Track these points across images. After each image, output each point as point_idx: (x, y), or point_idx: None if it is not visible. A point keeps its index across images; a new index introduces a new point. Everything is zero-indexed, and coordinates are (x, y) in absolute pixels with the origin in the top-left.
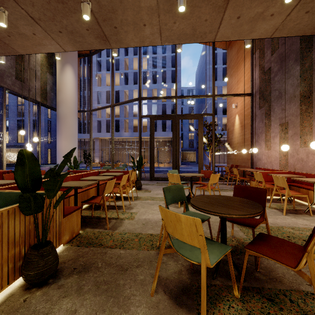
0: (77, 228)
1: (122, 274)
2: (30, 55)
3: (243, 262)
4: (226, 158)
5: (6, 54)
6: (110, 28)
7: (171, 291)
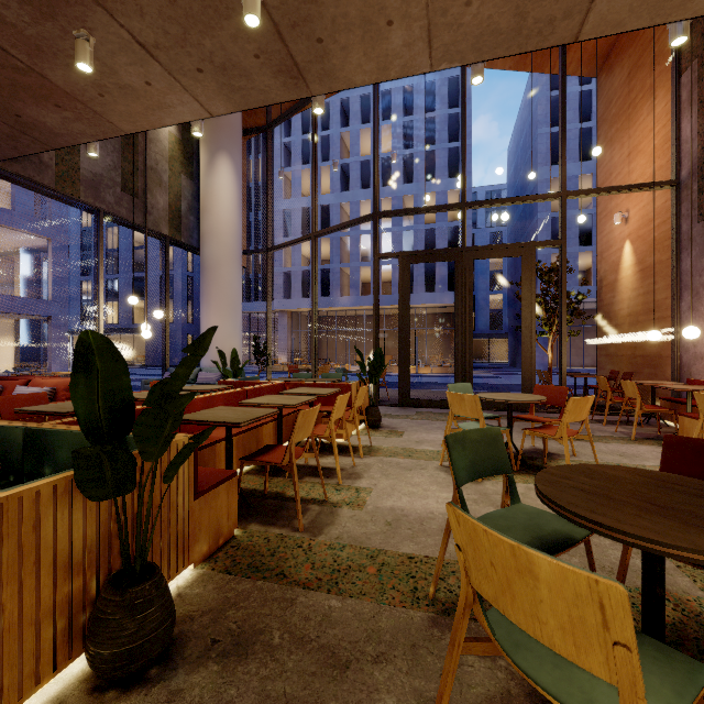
0: (229, 524)
1: (334, 680)
2: (149, 140)
3: None
4: (587, 353)
5: (99, 137)
6: (308, 44)
7: None
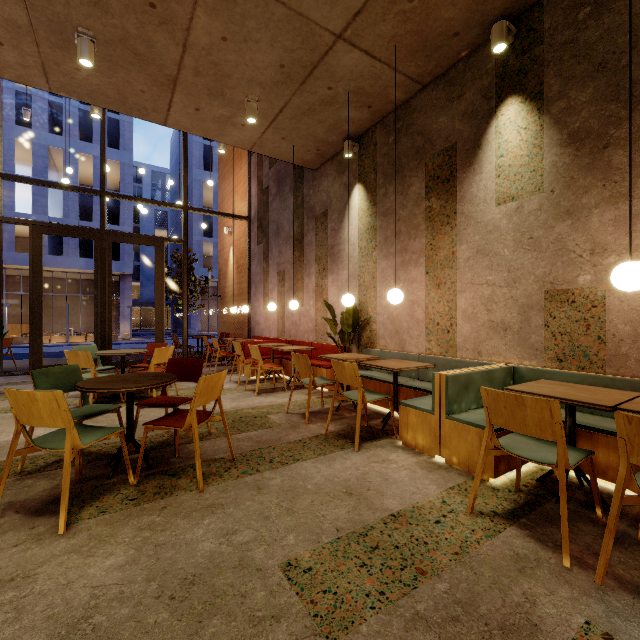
0: None
1: None
2: None
3: (164, 453)
4: None
5: None
6: None
7: (31, 508)
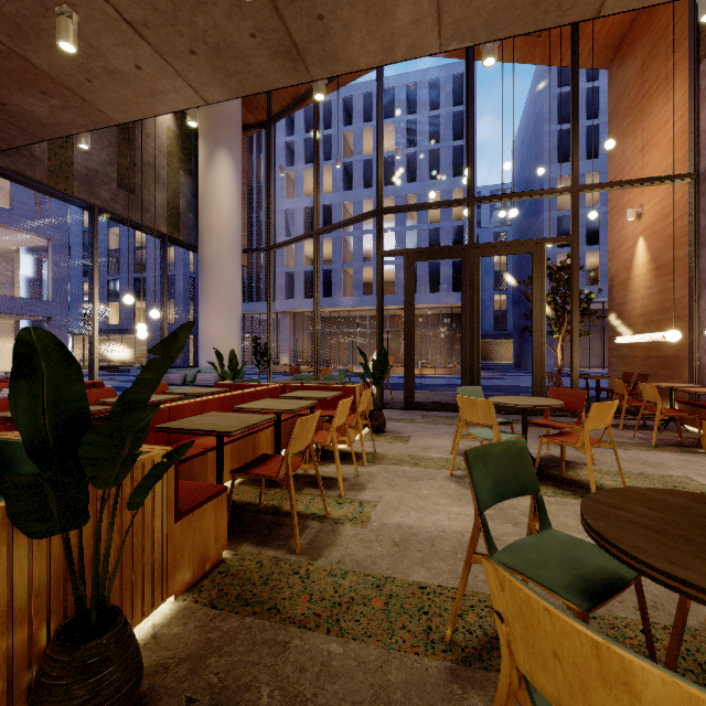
0: (217, 546)
1: None
2: (146, 135)
3: None
4: (593, 354)
5: (90, 127)
6: (308, 21)
7: None
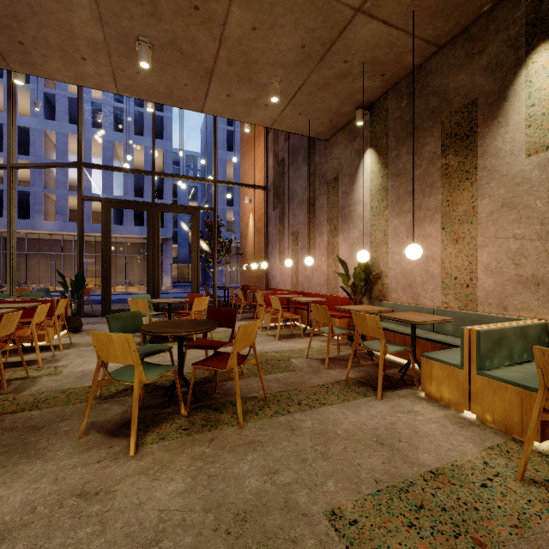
0: None
1: (35, 433)
2: None
3: (206, 389)
4: None
5: None
6: (10, 40)
7: (108, 429)
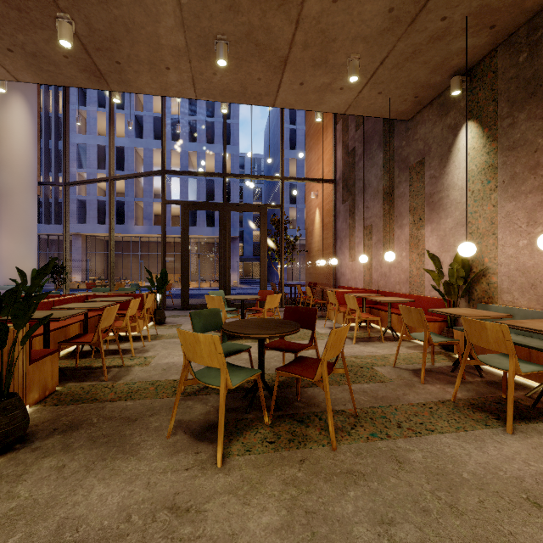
0: (52, 382)
1: (129, 425)
2: None
3: (286, 395)
4: None
5: None
6: (109, 62)
7: (193, 430)
